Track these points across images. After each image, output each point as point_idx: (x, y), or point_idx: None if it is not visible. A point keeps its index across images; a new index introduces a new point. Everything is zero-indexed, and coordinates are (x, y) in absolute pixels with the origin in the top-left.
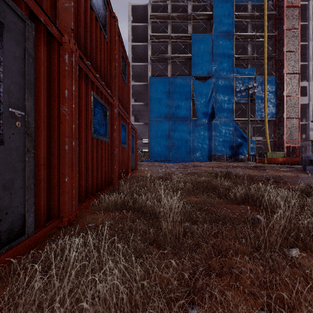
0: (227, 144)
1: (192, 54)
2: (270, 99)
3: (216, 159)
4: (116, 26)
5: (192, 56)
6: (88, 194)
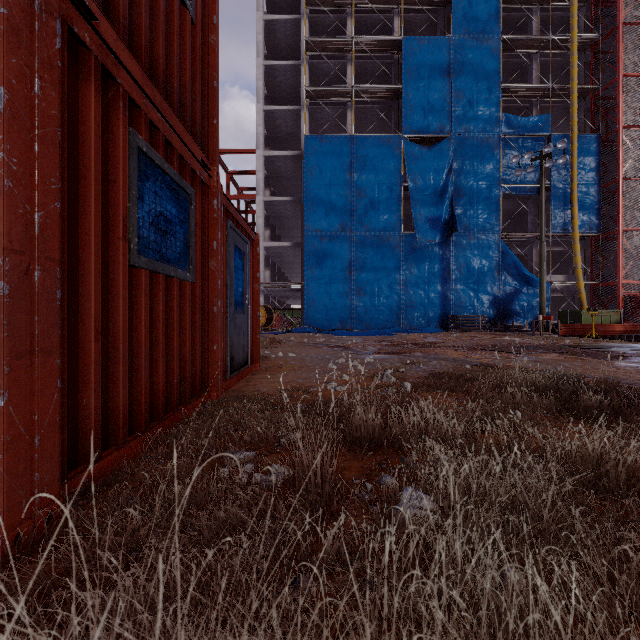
0: (485, 292)
1: (403, 84)
2: (585, 186)
3: (460, 326)
4: None
5: (405, 88)
6: None
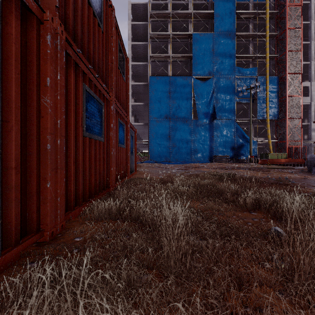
0: (229, 145)
1: (193, 53)
2: (272, 99)
3: (217, 160)
4: (113, 15)
5: (193, 55)
6: (79, 201)
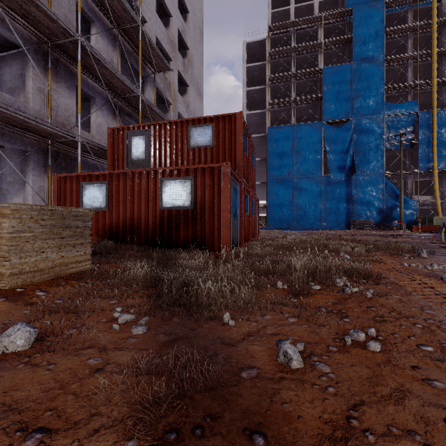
0: (374, 207)
1: (323, 93)
2: (443, 141)
3: (357, 226)
4: (251, 141)
5: (324, 95)
6: (244, 241)
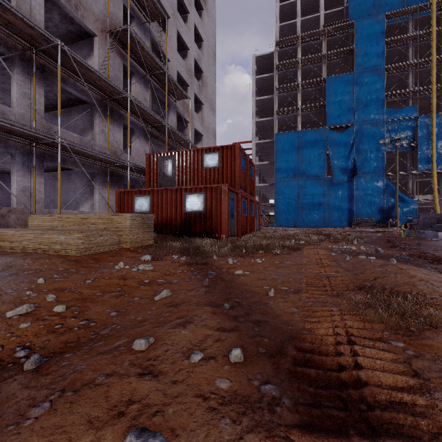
0: (375, 206)
1: (327, 101)
2: None
3: (358, 224)
4: (249, 160)
5: (327, 103)
6: (241, 234)
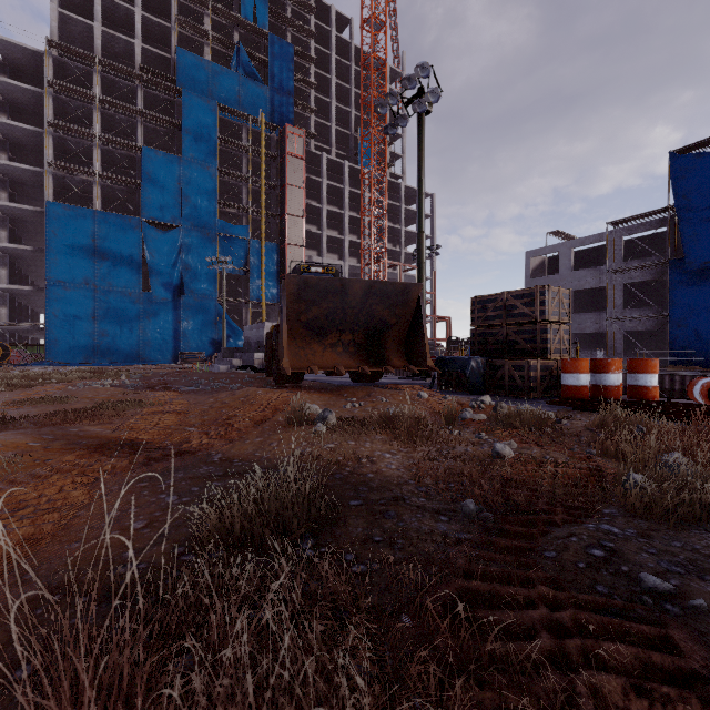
0: (207, 336)
1: (143, 181)
2: (271, 274)
3: (185, 359)
4: None
5: (144, 184)
6: None
